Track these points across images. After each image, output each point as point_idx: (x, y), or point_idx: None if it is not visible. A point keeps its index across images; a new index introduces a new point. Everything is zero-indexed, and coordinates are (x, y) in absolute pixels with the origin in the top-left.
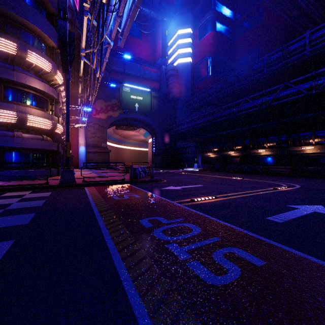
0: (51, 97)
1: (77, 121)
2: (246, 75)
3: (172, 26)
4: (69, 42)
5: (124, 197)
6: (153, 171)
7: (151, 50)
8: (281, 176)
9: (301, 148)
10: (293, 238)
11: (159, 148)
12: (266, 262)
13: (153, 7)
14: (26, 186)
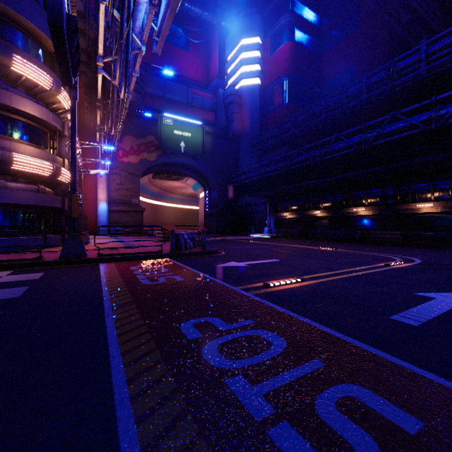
0: (51, 127)
1: (96, 166)
2: (337, 103)
3: (233, 34)
4: (68, 31)
5: (158, 280)
6: (205, 239)
7: (203, 66)
8: (388, 246)
9: (416, 206)
10: (451, 361)
11: (215, 206)
12: (423, 422)
13: (206, 6)
14: (4, 263)
